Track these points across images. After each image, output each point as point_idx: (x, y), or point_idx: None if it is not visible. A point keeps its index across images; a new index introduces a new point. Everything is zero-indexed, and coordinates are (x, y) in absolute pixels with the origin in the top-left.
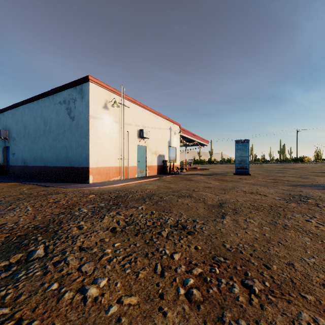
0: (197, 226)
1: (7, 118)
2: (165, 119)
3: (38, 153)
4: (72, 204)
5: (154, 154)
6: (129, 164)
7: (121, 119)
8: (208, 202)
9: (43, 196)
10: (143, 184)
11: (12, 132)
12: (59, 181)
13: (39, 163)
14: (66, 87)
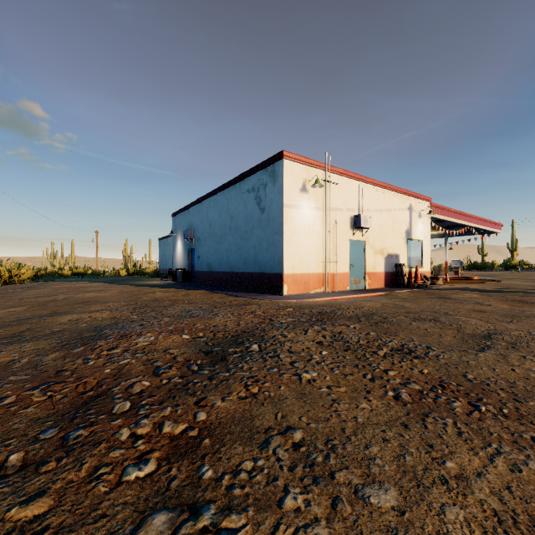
0: (432, 353)
1: (193, 215)
2: (399, 192)
3: (224, 255)
4: (270, 316)
5: (379, 254)
6: (338, 270)
7: (325, 203)
8: (466, 330)
9: (238, 306)
10: (360, 300)
11: (197, 231)
12: (247, 291)
13: (225, 268)
14: (255, 170)
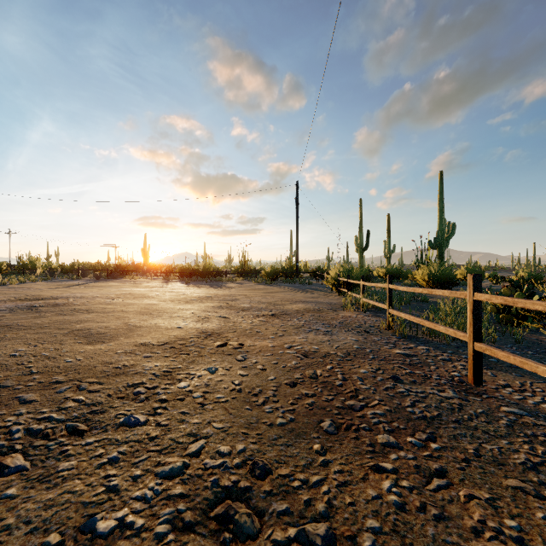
0: (33, 294)
1: None
2: None
3: None
4: None
5: None
6: None
7: None
8: None
9: None
10: None
11: None
12: None
13: None
14: None
